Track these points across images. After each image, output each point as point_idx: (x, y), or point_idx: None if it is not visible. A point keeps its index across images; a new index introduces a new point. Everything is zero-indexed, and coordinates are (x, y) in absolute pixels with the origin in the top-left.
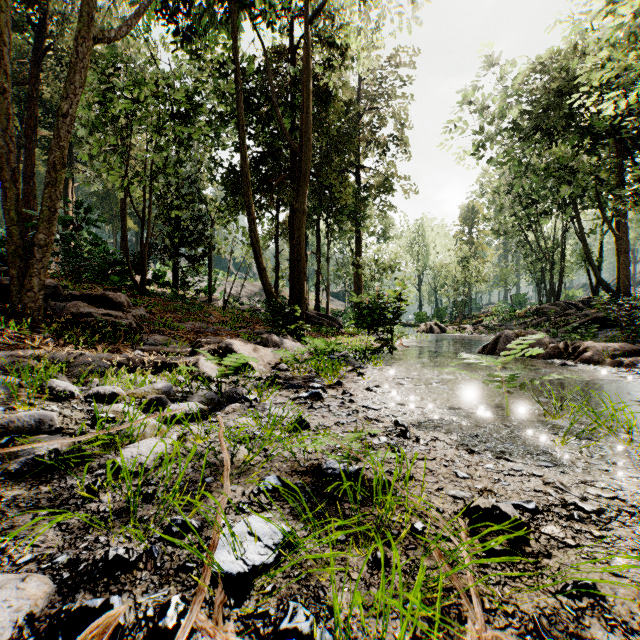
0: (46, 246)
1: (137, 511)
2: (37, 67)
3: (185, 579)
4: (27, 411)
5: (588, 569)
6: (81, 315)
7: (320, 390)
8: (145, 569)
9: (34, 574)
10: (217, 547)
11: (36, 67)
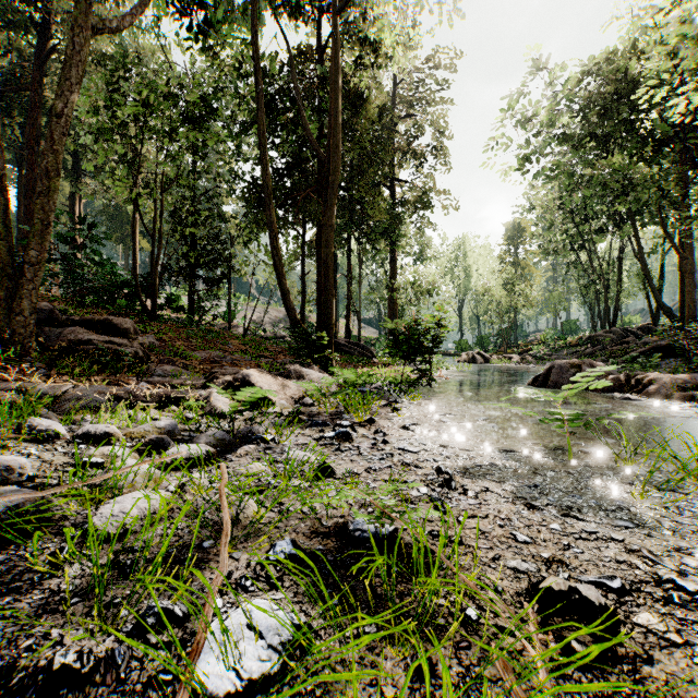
0: (38, 264)
1: (109, 590)
2: (40, 71)
3: None
4: None
5: None
6: (80, 342)
7: (349, 429)
8: (103, 682)
9: None
10: (203, 649)
11: (39, 71)
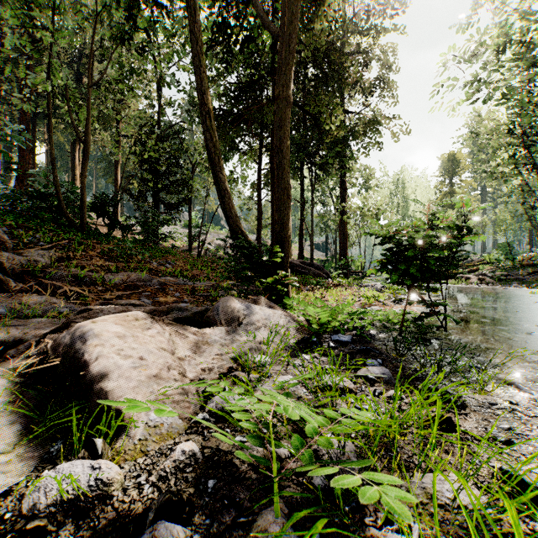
0: None
1: None
2: None
3: None
4: None
5: None
6: None
7: None
8: None
9: None
10: None
11: None
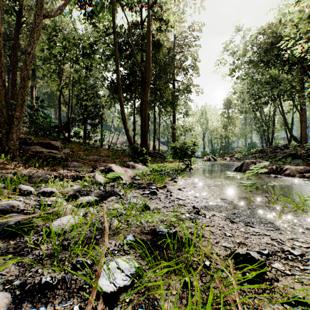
0: (20, 118)
1: (59, 255)
2: (18, 32)
3: (82, 294)
4: (7, 201)
5: (299, 288)
6: (37, 152)
7: (155, 190)
8: (61, 288)
9: (0, 292)
10: (100, 276)
11: (17, 32)
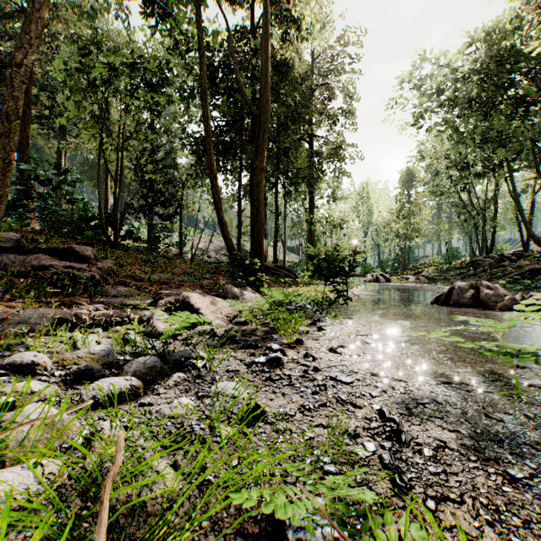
0: (1, 198)
1: None
2: None
3: None
4: None
5: None
6: (43, 268)
7: (279, 353)
8: None
9: None
10: None
11: None
